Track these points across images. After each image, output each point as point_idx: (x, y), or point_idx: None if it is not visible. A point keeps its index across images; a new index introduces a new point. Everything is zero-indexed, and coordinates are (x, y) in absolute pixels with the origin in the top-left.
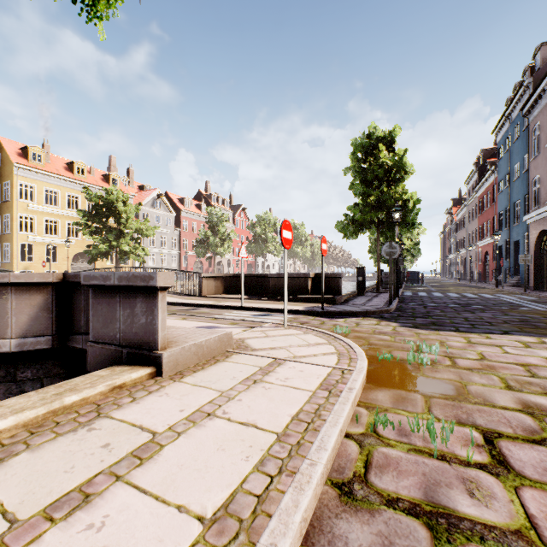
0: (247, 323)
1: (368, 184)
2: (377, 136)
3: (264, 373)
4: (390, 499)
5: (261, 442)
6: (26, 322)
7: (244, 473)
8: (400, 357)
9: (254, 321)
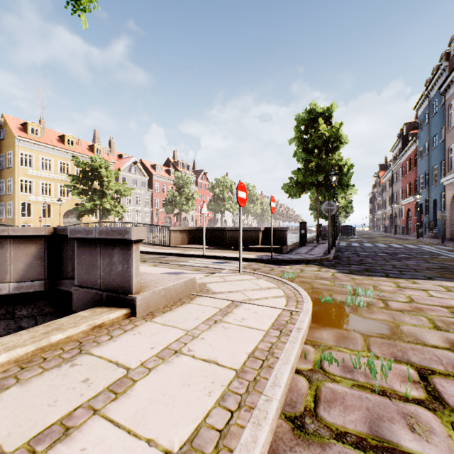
0: (208, 269)
1: (309, 152)
2: (317, 112)
3: (223, 314)
4: (338, 433)
5: (221, 378)
6: (23, 269)
7: (207, 408)
8: (339, 300)
9: (214, 268)
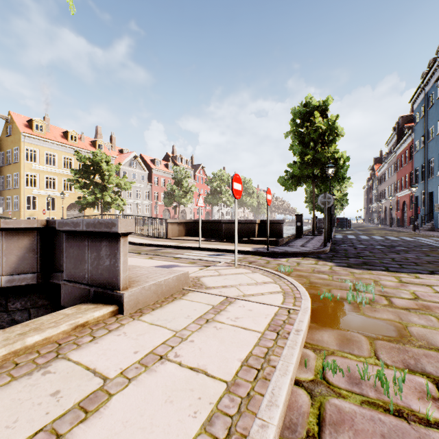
0: (203, 262)
1: (305, 145)
2: (312, 105)
3: (216, 312)
4: None
5: (210, 393)
6: (15, 262)
7: (191, 435)
8: (339, 296)
9: (209, 261)
